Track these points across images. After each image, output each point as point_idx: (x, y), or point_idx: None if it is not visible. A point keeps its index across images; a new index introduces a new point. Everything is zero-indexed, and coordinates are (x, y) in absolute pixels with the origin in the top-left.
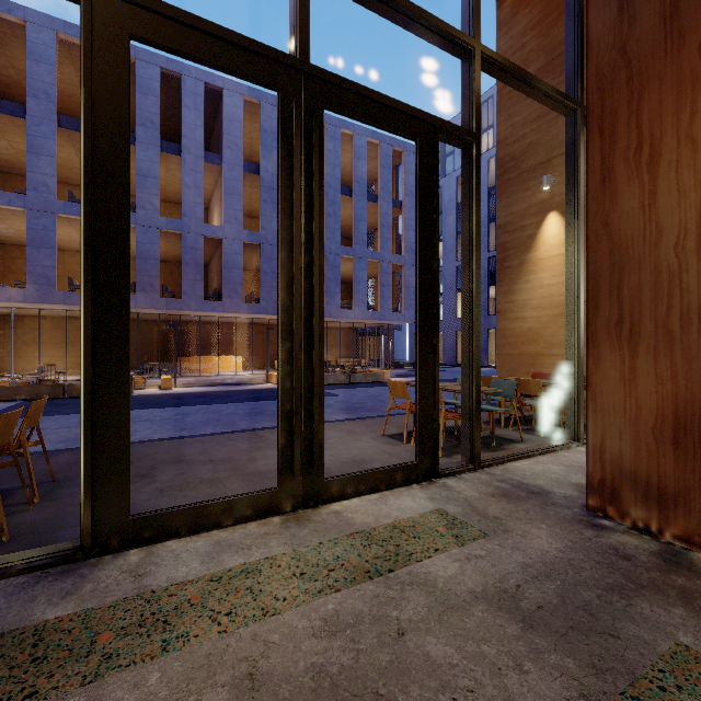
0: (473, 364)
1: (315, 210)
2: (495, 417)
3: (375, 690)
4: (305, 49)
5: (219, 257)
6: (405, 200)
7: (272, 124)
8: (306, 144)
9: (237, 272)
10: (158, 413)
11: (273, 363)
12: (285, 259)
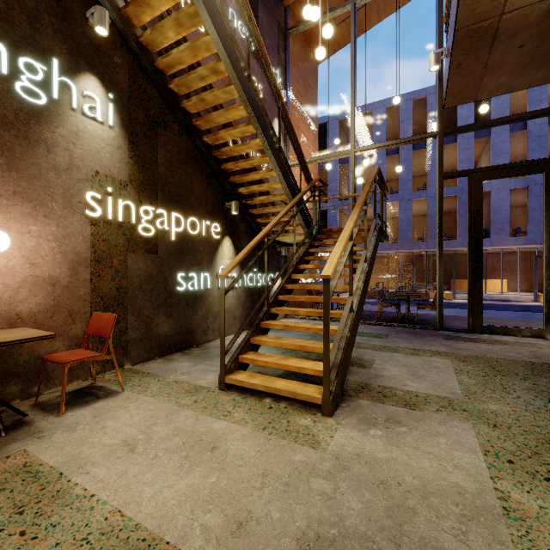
0: None
1: None
2: None
3: None
4: None
5: (486, 205)
6: None
7: None
8: None
9: (503, 214)
10: (452, 310)
11: (541, 286)
12: (547, 238)
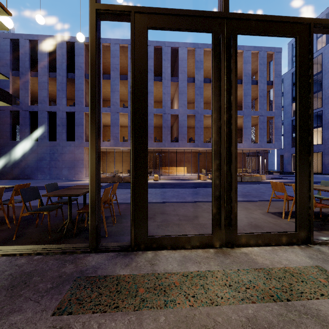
0: None
1: (232, 89)
2: None
3: None
4: (226, 6)
5: (177, 123)
6: (275, 80)
7: (200, 57)
8: (227, 55)
9: (184, 128)
10: (154, 191)
11: (200, 170)
12: (215, 117)
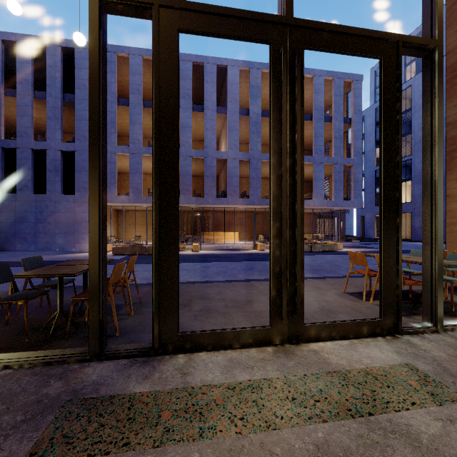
0: (435, 240)
1: (298, 125)
2: (447, 285)
3: None
4: (289, 8)
5: (225, 171)
6: (354, 117)
7: (257, 81)
8: (290, 77)
9: (235, 179)
10: (191, 265)
11: (257, 236)
12: (275, 162)
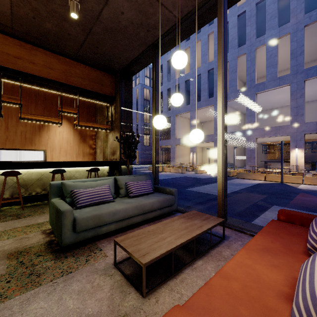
0: None
1: None
2: None
3: None
4: None
5: None
6: None
7: None
8: None
9: None
10: None
11: None
12: None
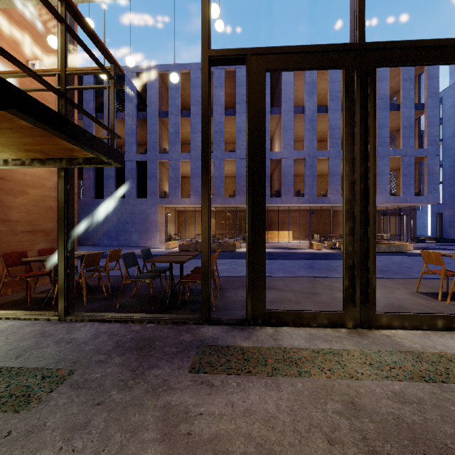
0: None
1: (370, 136)
2: None
3: (444, 443)
4: (362, 35)
5: (279, 170)
6: (428, 102)
7: (312, 77)
8: (362, 95)
9: (289, 178)
10: None
11: (312, 235)
12: (348, 170)
